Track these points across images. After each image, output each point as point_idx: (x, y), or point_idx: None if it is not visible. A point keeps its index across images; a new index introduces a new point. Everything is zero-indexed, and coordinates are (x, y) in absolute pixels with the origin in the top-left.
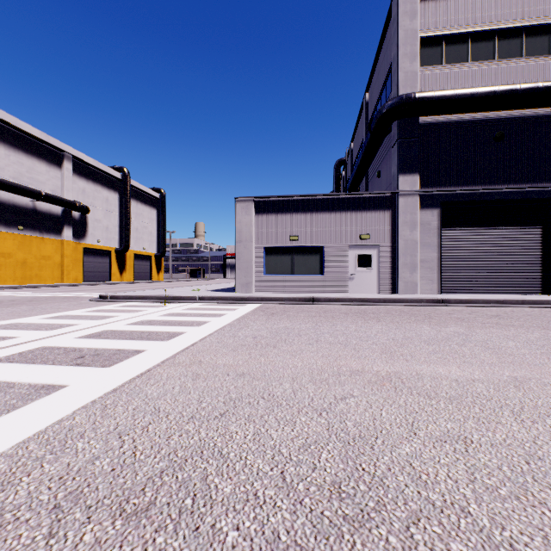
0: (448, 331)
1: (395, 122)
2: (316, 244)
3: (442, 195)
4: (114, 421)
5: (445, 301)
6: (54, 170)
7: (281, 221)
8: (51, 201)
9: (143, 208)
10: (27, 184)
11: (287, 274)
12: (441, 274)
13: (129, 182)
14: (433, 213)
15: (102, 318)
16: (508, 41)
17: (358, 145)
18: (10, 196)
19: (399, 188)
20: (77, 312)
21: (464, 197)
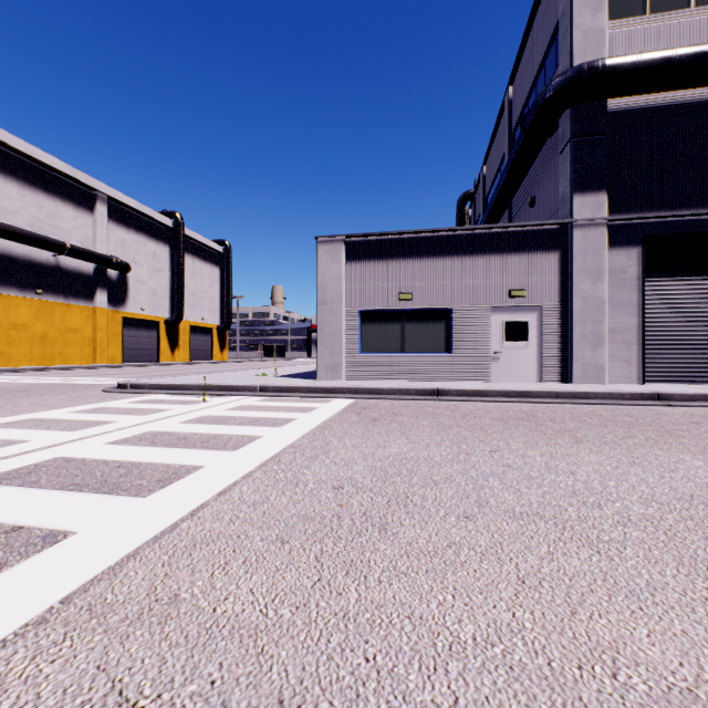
0: None
1: (566, 112)
2: (439, 305)
3: (645, 225)
4: None
5: (664, 397)
6: (84, 215)
7: (385, 272)
8: (78, 256)
9: (202, 266)
10: (47, 234)
11: (395, 351)
12: (643, 351)
13: (183, 232)
14: (630, 253)
15: (82, 428)
16: None
17: (495, 168)
18: (25, 249)
19: (573, 215)
20: (58, 412)
21: (683, 227)
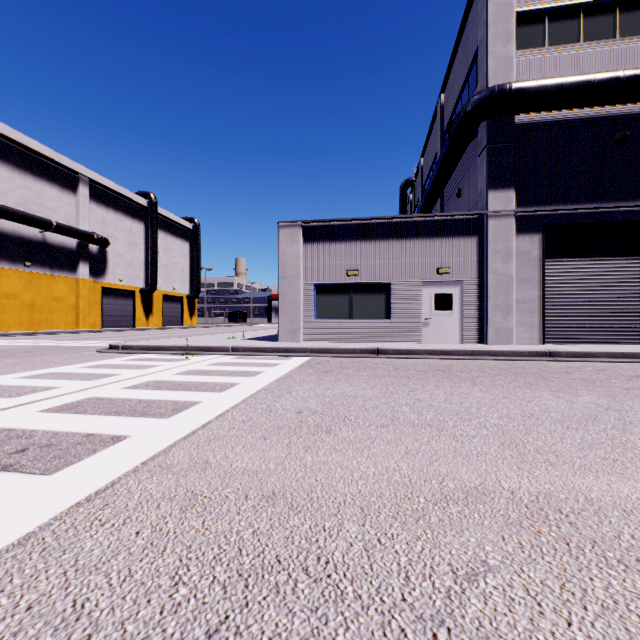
0: (583, 402)
1: (483, 123)
2: (380, 280)
3: (544, 216)
4: None
5: (554, 354)
6: (68, 195)
7: (336, 252)
8: (63, 233)
9: (173, 241)
10: (35, 212)
11: (344, 318)
12: (543, 318)
13: (156, 211)
14: (533, 239)
15: (97, 378)
16: (633, 14)
17: (430, 161)
18: (15, 226)
19: (488, 207)
20: (70, 367)
21: (574, 218)
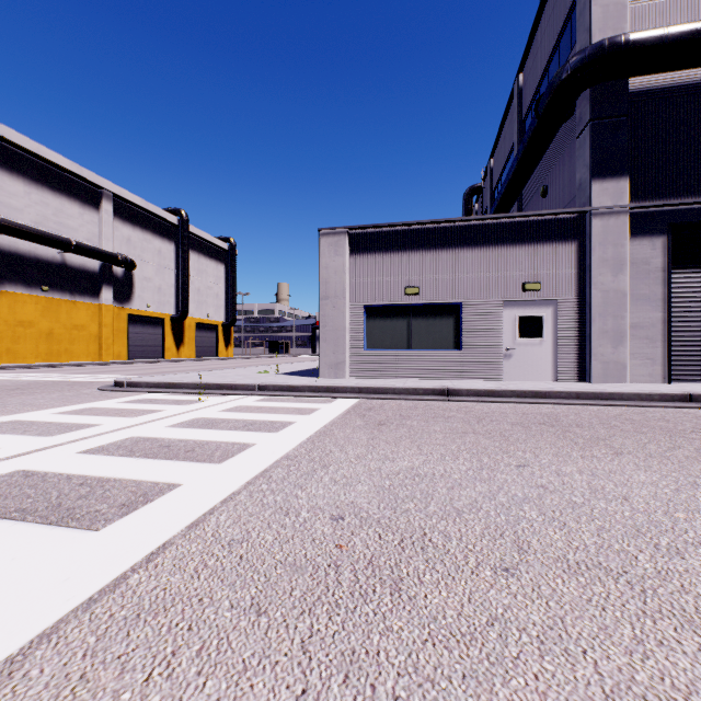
0: None
1: (584, 93)
2: (448, 299)
3: (670, 213)
4: None
5: (697, 399)
6: (90, 212)
7: (390, 265)
8: (84, 253)
9: (207, 263)
10: (53, 231)
11: (401, 348)
12: (669, 348)
13: (188, 229)
14: (654, 243)
15: (60, 432)
16: None
17: (503, 159)
18: (31, 247)
19: (592, 202)
20: (43, 413)
21: None
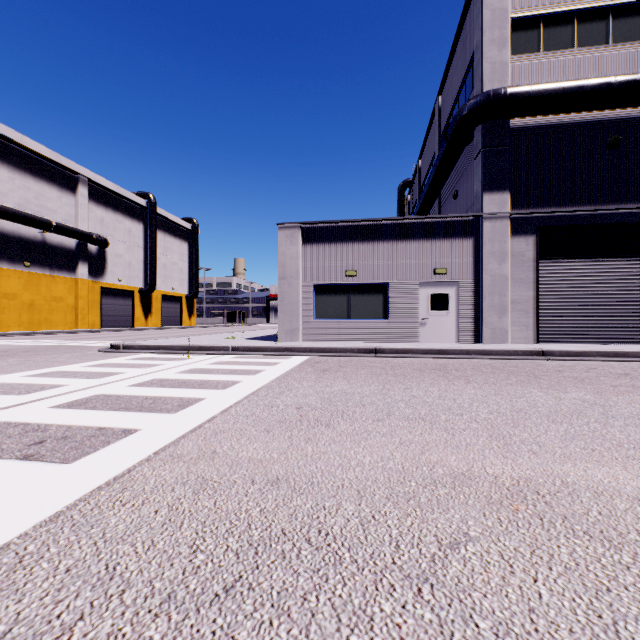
0: (571, 398)
1: (479, 127)
2: (378, 280)
3: (539, 218)
4: (15, 607)
5: (547, 354)
6: (67, 195)
7: (334, 253)
8: (63, 233)
9: (172, 241)
10: (34, 213)
11: (343, 318)
12: (538, 318)
13: (155, 211)
14: (528, 240)
15: (102, 377)
16: (625, 21)
17: (428, 162)
18: (15, 227)
19: (483, 209)
20: (74, 366)
21: (568, 220)
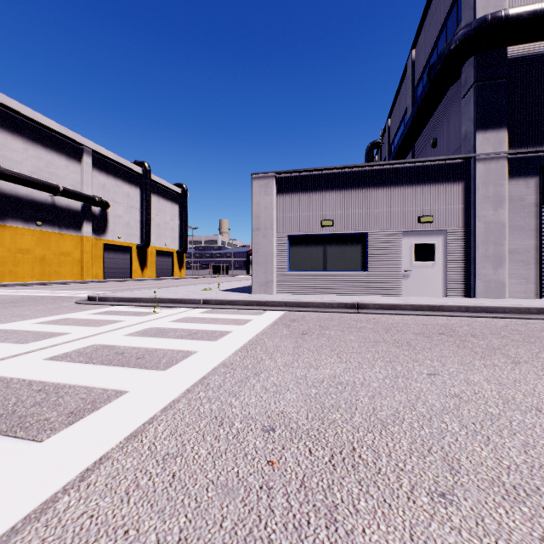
0: None
1: (469, 60)
2: (357, 230)
3: (542, 158)
4: None
5: None
6: (74, 164)
7: (310, 202)
8: (69, 196)
9: (165, 204)
10: (45, 179)
11: (318, 270)
12: (541, 270)
13: (150, 177)
14: (528, 183)
15: (35, 340)
16: None
17: (398, 119)
18: (28, 191)
19: (476, 150)
20: (26, 323)
21: None
